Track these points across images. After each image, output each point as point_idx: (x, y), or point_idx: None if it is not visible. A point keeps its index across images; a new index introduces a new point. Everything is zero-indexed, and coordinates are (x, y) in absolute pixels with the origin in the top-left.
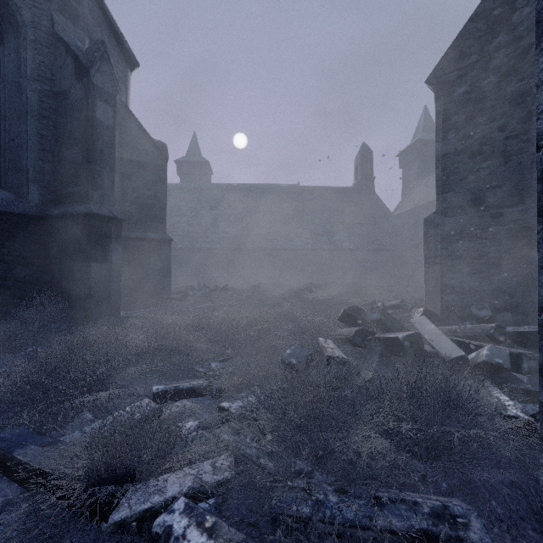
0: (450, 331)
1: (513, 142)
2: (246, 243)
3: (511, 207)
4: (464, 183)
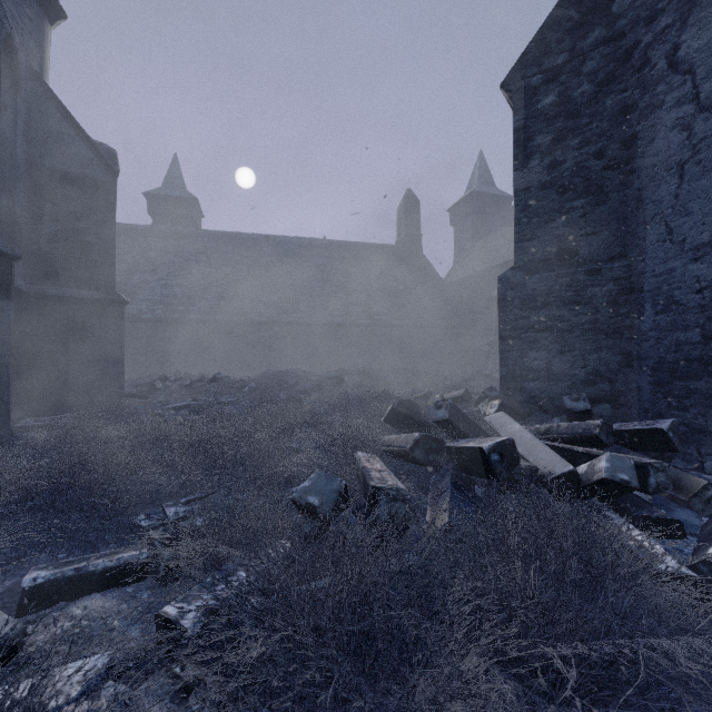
0: (539, 432)
1: (613, 173)
2: (251, 313)
3: (610, 262)
4: (551, 228)
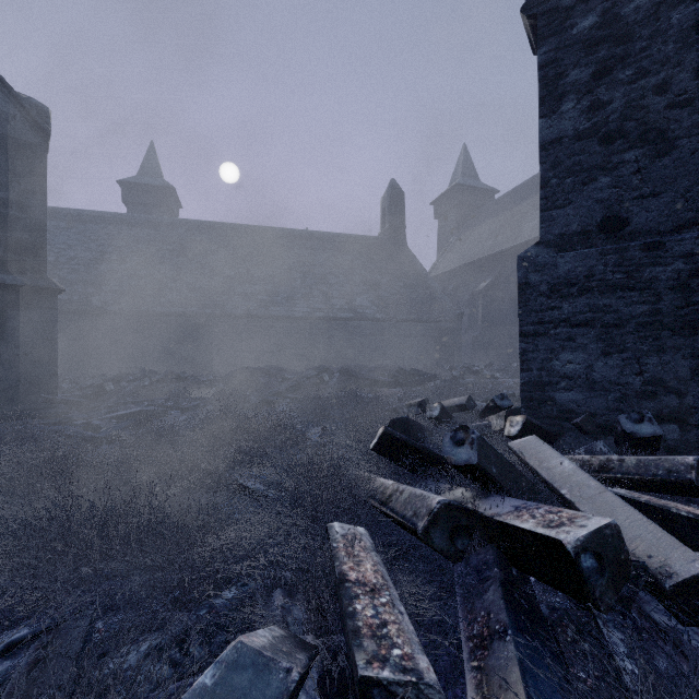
0: (590, 467)
1: (682, 113)
2: (226, 306)
3: (677, 232)
4: (592, 190)
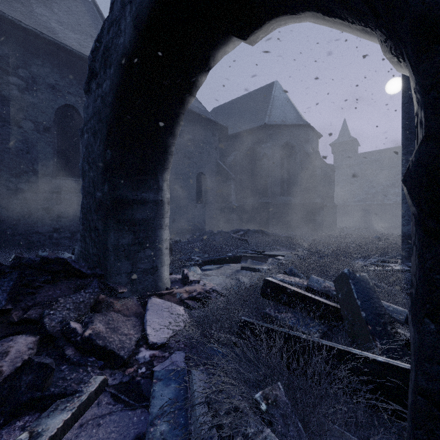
0: None
1: None
2: (384, 200)
3: None
4: None
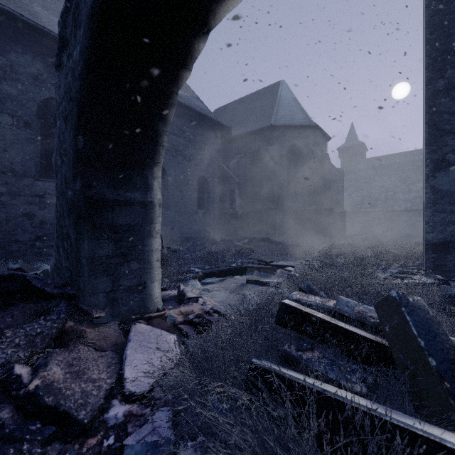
0: None
1: None
2: (394, 206)
3: None
4: None
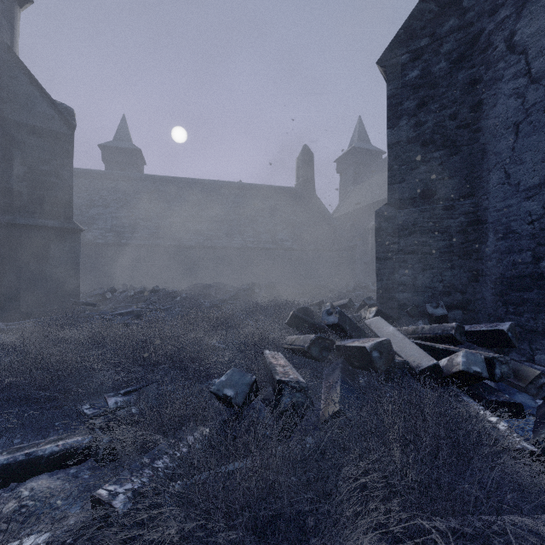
0: (407, 332)
1: (464, 131)
2: (183, 239)
3: (461, 200)
4: (416, 173)
